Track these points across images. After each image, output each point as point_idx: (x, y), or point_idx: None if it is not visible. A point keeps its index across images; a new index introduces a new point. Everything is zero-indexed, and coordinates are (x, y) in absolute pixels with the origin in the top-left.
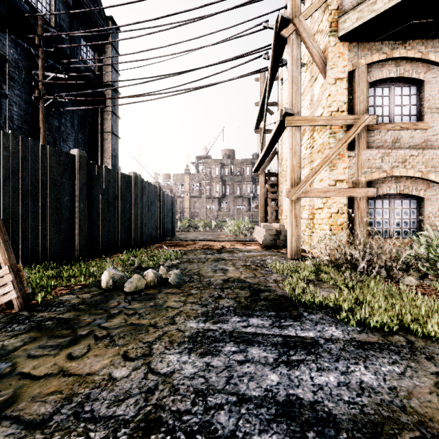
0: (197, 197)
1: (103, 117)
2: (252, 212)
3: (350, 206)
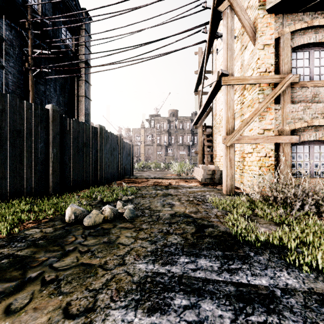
0: (150, 145)
1: (78, 85)
2: (191, 157)
3: (276, 151)
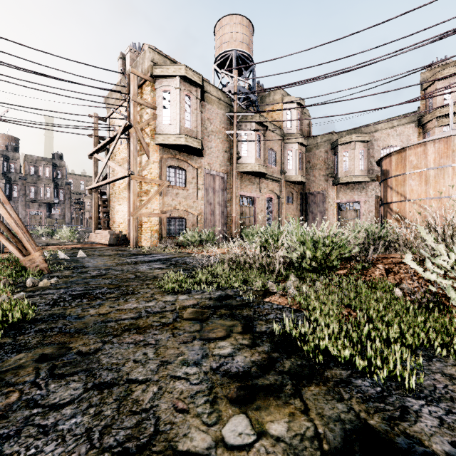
0: None
1: None
2: (54, 220)
3: (160, 222)
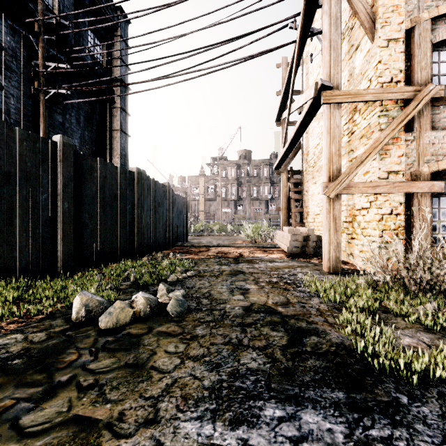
0: (212, 200)
1: (112, 114)
2: (270, 216)
3: (407, 205)
